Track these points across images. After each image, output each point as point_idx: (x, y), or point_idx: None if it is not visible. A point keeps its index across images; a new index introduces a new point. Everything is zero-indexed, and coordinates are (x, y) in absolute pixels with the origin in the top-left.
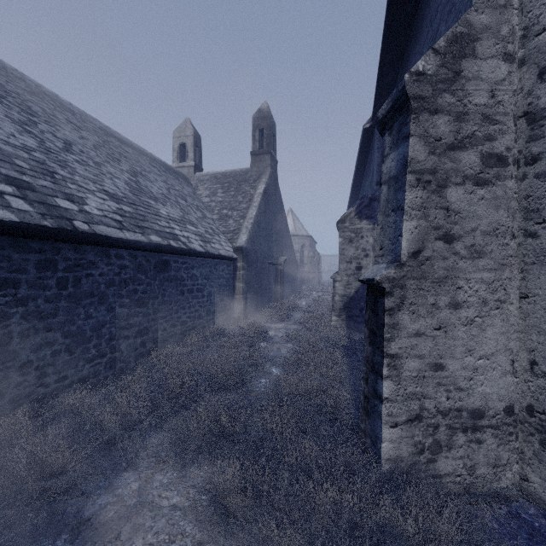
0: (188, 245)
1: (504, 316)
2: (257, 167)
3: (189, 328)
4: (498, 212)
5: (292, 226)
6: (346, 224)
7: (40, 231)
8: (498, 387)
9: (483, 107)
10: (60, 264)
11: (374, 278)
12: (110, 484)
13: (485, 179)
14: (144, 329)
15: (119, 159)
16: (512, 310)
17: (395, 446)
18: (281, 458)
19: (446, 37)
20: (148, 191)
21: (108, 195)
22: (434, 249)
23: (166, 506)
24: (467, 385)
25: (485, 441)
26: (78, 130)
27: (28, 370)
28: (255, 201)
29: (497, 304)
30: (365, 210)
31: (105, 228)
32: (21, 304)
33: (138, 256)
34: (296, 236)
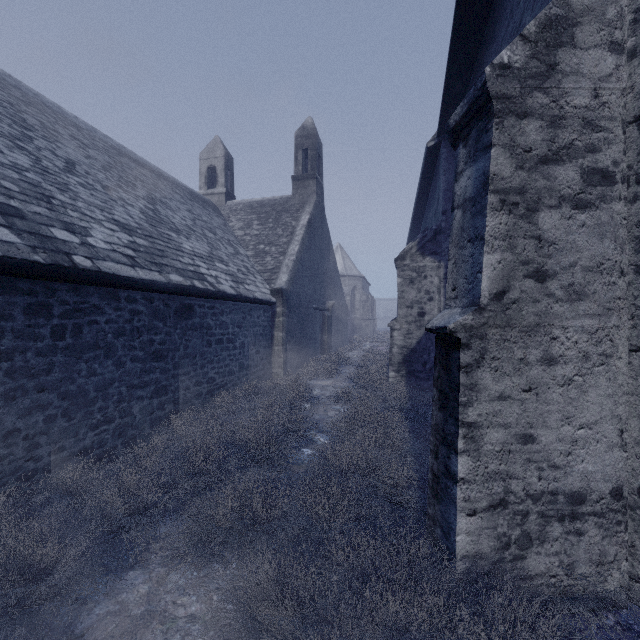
0: (217, 286)
1: (611, 374)
2: (300, 194)
3: (218, 386)
4: (603, 243)
5: (341, 265)
6: (406, 262)
7: (29, 268)
8: (603, 464)
9: (584, 109)
10: (56, 309)
11: (447, 326)
12: (112, 586)
13: (586, 201)
14: (162, 388)
15: (133, 183)
16: (620, 366)
17: (473, 539)
18: (329, 554)
19: (538, 21)
20: (169, 222)
21: (119, 226)
22: (523, 289)
23: (182, 616)
24: (565, 461)
25: (586, 532)
26: (85, 149)
27: (14, 441)
28: (297, 235)
29: (602, 358)
30: (429, 244)
31: (113, 264)
32: (5, 358)
33: (155, 299)
34: (346, 277)
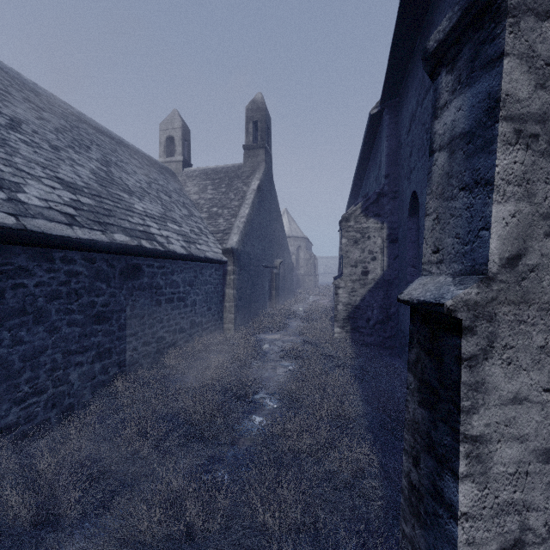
0: (167, 246)
1: None
2: (250, 162)
3: (168, 344)
4: None
5: (287, 227)
6: (351, 223)
7: None
8: None
9: None
10: None
11: (443, 303)
12: None
13: None
14: (105, 351)
15: (88, 146)
16: None
17: None
18: None
19: None
20: (122, 183)
21: (62, 184)
22: (543, 252)
23: None
24: None
25: None
26: (38, 111)
27: None
28: (248, 198)
29: None
30: (372, 207)
31: (44, 222)
32: None
33: (97, 259)
34: (292, 238)
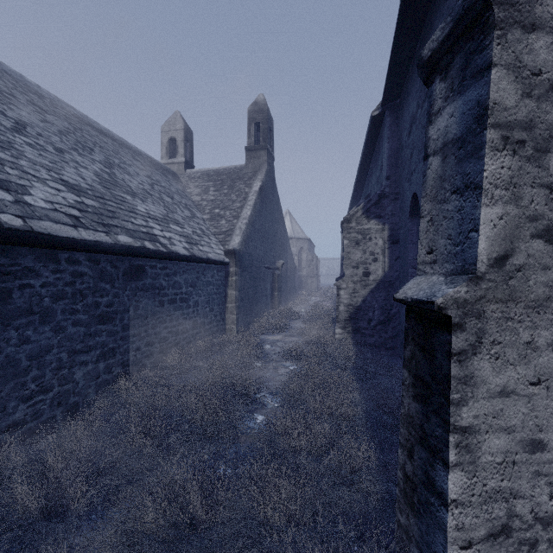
0: (169, 247)
1: None
2: (252, 164)
3: (171, 344)
4: None
5: (289, 228)
6: (352, 224)
7: None
8: None
9: None
10: None
11: (434, 301)
12: None
13: None
14: (109, 351)
15: (91, 148)
16: None
17: None
18: None
19: None
20: (125, 185)
21: (66, 186)
22: (530, 253)
23: None
24: None
25: None
26: (42, 113)
27: None
28: (250, 200)
29: None
30: (374, 208)
31: (50, 224)
32: None
33: (101, 260)
34: (294, 239)
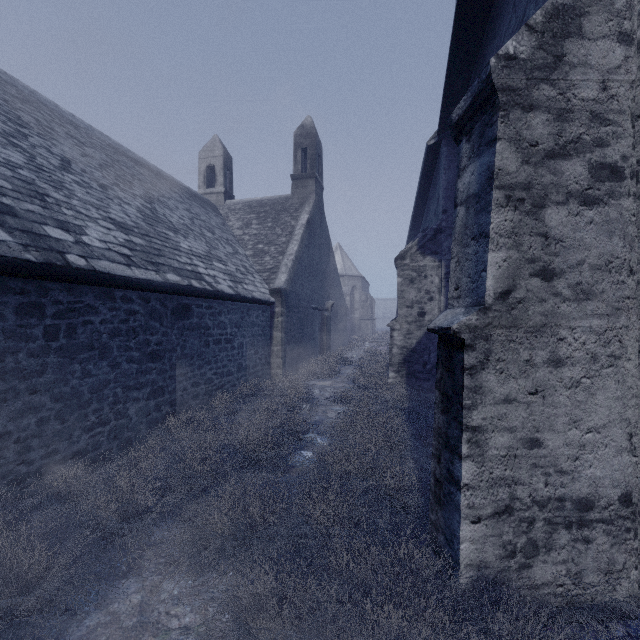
0: (215, 286)
1: (619, 376)
2: (299, 194)
3: (216, 386)
4: (612, 241)
5: (340, 265)
6: (407, 261)
7: (20, 267)
8: (612, 469)
9: (592, 102)
10: (49, 309)
11: (451, 326)
12: (104, 596)
13: (594, 197)
14: (159, 389)
15: (131, 181)
16: (629, 368)
17: (477, 548)
18: (328, 562)
19: (544, 11)
20: (167, 221)
21: (115, 224)
22: (529, 288)
23: (176, 628)
24: (572, 466)
25: (594, 540)
26: (81, 147)
27: (5, 444)
28: (297, 234)
29: (611, 360)
30: (429, 244)
31: (108, 263)
32: None
33: (151, 299)
34: (345, 277)
